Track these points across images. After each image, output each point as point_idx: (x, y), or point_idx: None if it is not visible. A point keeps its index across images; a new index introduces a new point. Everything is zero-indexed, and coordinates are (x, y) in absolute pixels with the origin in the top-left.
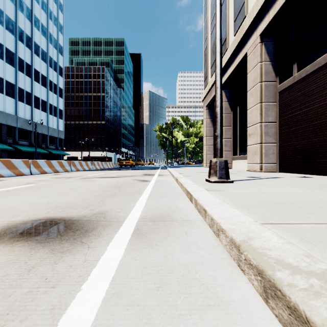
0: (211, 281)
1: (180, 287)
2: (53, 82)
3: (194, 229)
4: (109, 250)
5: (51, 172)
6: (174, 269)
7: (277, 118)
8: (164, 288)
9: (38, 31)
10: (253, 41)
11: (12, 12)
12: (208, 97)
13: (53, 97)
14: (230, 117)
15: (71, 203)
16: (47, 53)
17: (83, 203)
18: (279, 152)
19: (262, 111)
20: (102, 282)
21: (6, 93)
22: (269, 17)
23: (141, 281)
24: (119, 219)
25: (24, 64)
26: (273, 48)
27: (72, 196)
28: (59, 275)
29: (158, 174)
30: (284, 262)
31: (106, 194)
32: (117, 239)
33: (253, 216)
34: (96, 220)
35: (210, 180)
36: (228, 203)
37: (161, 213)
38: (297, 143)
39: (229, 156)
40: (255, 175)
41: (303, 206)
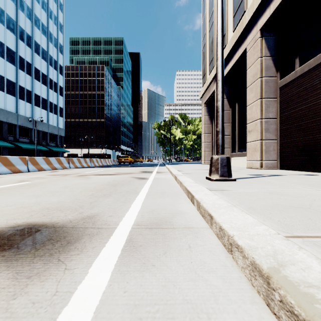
0: None
1: None
2: (53, 80)
3: (199, 240)
4: (91, 274)
5: (49, 169)
6: (177, 310)
7: (278, 114)
8: None
9: (38, 30)
10: (253, 36)
11: (13, 11)
12: (206, 94)
13: (53, 95)
14: (229, 114)
15: (60, 204)
16: (48, 52)
17: (73, 204)
18: (280, 149)
19: (262, 107)
20: None
21: (7, 91)
22: (270, 10)
23: None
24: (110, 226)
25: (24, 62)
26: (274, 43)
27: (63, 196)
28: None
29: (156, 172)
30: None
31: (100, 194)
32: (103, 256)
33: (271, 225)
34: (83, 227)
35: (211, 178)
36: (236, 206)
37: (159, 217)
38: (299, 140)
39: (228, 153)
40: (256, 172)
41: None
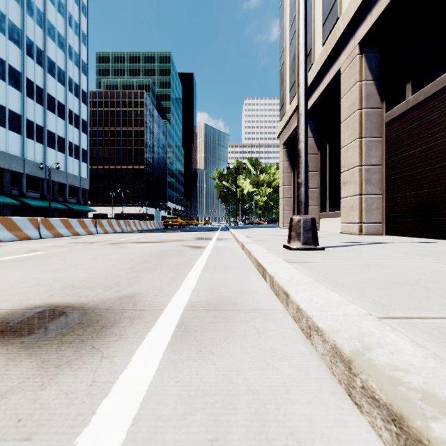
0: (305, 428)
1: (251, 440)
2: (73, 112)
3: (270, 324)
4: (134, 363)
5: (69, 235)
6: (240, 401)
7: (383, 159)
8: (222, 443)
9: (52, 42)
10: (349, 52)
11: (17, 16)
12: (285, 131)
13: (73, 132)
14: (317, 159)
15: (89, 280)
16: (66, 73)
17: (106, 280)
18: (386, 207)
19: (362, 150)
20: (115, 429)
21: (10, 127)
22: (372, 17)
23: (183, 426)
24: (156, 308)
25: (34, 87)
26: (377, 62)
27: (91, 270)
28: (42, 413)
29: (216, 238)
30: (439, 400)
31: (140, 268)
32: (149, 343)
33: (362, 304)
34: (120, 308)
35: (290, 246)
36: (321, 281)
37: (220, 297)
38: (411, 195)
39: (315, 212)
40: (353, 239)
41: (435, 287)
